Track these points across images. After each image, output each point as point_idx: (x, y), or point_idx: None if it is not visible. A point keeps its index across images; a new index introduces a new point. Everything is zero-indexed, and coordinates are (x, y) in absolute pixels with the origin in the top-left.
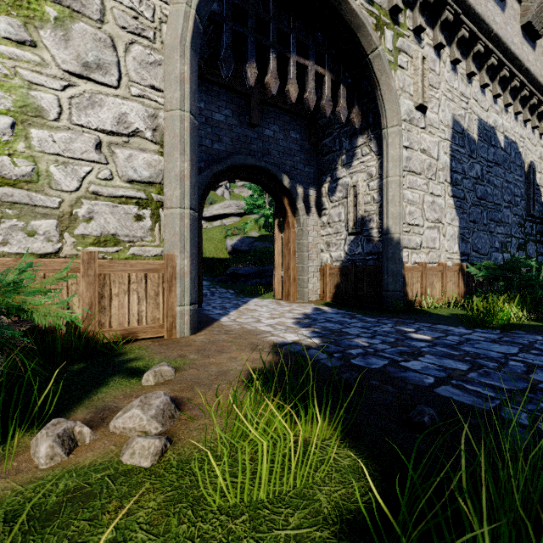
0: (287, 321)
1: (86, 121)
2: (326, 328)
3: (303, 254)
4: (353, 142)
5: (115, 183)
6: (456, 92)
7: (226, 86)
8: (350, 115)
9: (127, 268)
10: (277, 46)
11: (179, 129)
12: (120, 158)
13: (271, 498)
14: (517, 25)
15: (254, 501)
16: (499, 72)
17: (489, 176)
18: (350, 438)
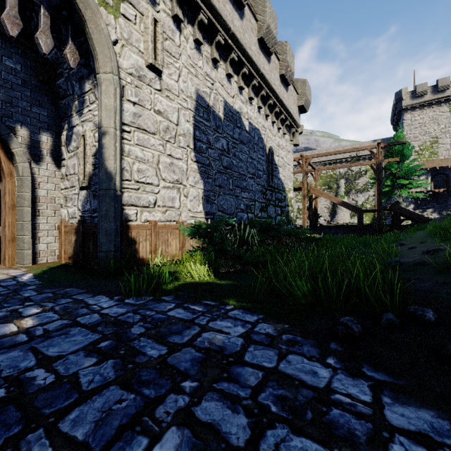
0: None
1: None
2: None
3: (23, 208)
4: (82, 87)
5: None
6: (201, 71)
7: None
8: (64, 51)
9: None
10: None
11: None
12: None
13: None
14: (254, 36)
15: None
16: (242, 69)
17: (235, 151)
18: None
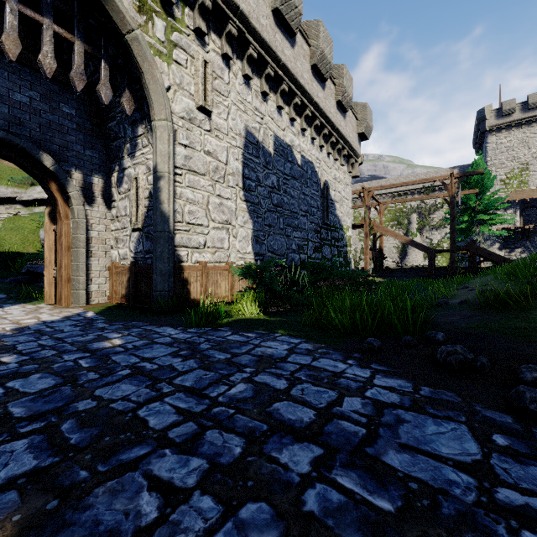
0: None
1: None
2: None
3: (78, 250)
4: (135, 131)
5: None
6: (250, 106)
7: None
8: (121, 99)
9: None
10: None
11: None
12: None
13: None
14: (307, 63)
15: None
16: (293, 99)
17: (286, 188)
18: None
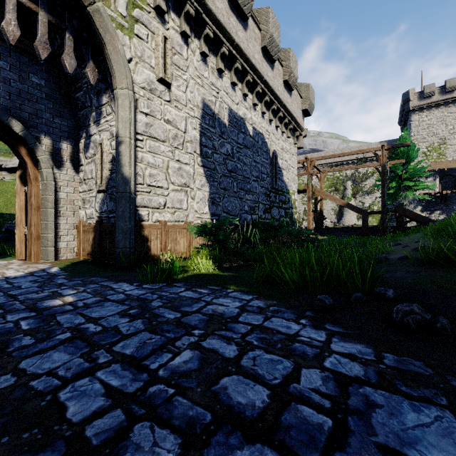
0: None
1: None
2: None
3: (47, 210)
4: (100, 100)
5: None
6: (207, 81)
7: None
8: (85, 69)
9: None
10: None
11: None
12: None
13: None
14: (258, 45)
15: None
16: (246, 77)
17: (240, 155)
18: None
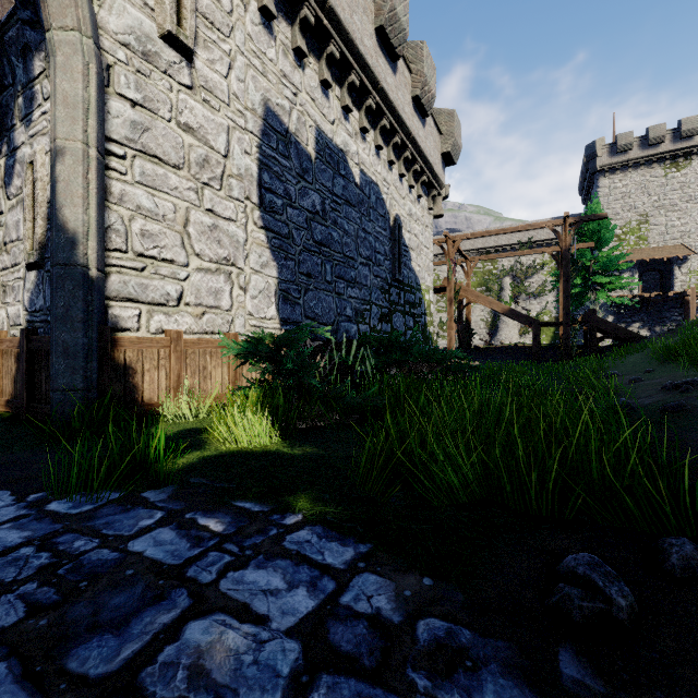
0: None
1: None
2: None
3: None
4: (29, 68)
5: None
6: (273, 67)
7: None
8: None
9: None
10: None
11: None
12: None
13: None
14: (369, 23)
15: None
16: (348, 76)
17: (337, 217)
18: None
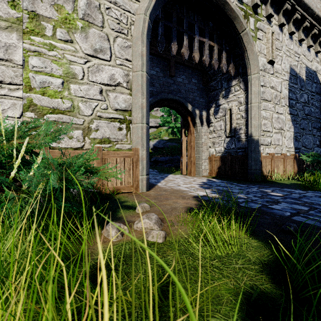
0: (195, 186)
1: (95, 79)
2: (219, 189)
3: (199, 148)
4: (229, 84)
5: (109, 111)
6: (292, 51)
7: (157, 55)
8: (228, 68)
9: (115, 155)
10: (188, 31)
11: (141, 81)
12: (111, 97)
13: (225, 255)
14: None
15: (218, 255)
16: (319, 37)
17: (313, 101)
18: (253, 235)
